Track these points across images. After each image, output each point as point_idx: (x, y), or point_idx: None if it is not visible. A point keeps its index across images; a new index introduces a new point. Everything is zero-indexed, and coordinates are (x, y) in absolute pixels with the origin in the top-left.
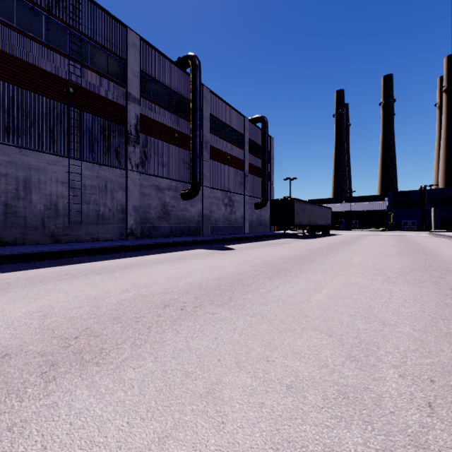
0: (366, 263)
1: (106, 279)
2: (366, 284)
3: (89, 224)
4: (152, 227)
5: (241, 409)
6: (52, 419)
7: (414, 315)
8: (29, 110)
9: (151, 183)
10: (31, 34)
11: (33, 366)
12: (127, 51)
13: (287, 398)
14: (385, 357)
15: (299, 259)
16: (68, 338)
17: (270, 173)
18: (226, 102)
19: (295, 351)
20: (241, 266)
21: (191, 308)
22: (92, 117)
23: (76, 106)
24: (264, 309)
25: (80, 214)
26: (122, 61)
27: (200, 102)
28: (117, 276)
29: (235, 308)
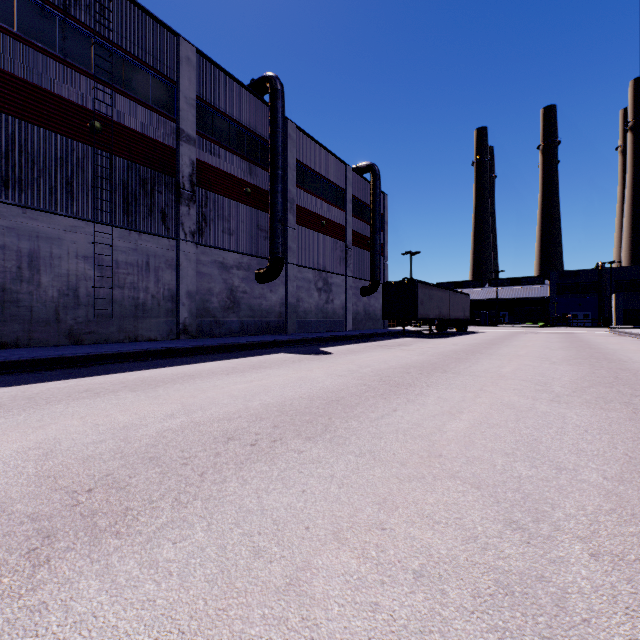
0: (523, 373)
1: (143, 398)
2: (525, 406)
3: (123, 318)
4: (215, 322)
5: (342, 614)
6: (35, 632)
7: (603, 454)
8: (36, 153)
9: (213, 258)
10: (39, 44)
11: (17, 539)
12: (178, 69)
13: (415, 595)
14: (565, 522)
15: (425, 368)
16: (78, 491)
17: (383, 245)
18: (320, 144)
19: (425, 513)
20: (342, 378)
21: (266, 442)
22: (128, 164)
23: (105, 149)
24: (376, 445)
25: (110, 303)
26: (171, 84)
27: (284, 142)
28: (160, 393)
29: (333, 442)
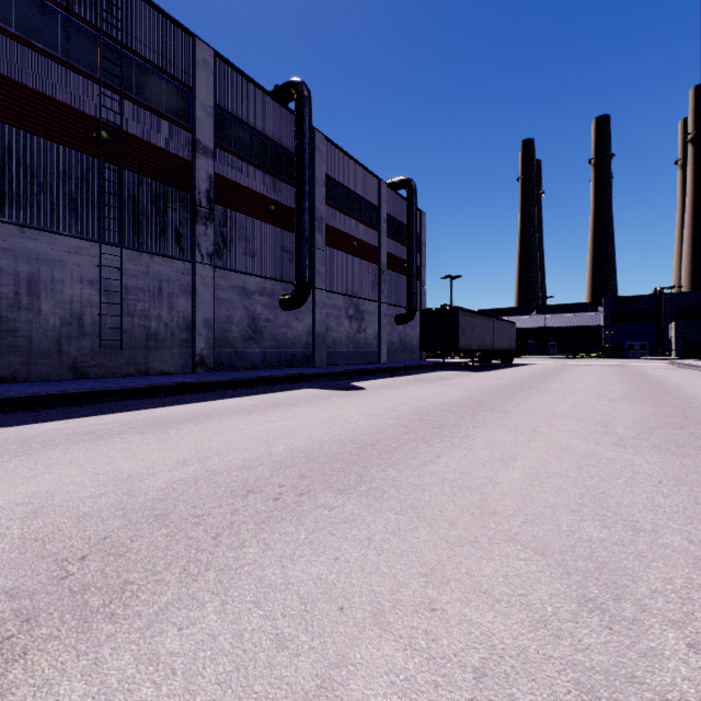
0: (579, 412)
1: (152, 441)
2: (587, 451)
3: (133, 349)
4: (235, 353)
5: None
6: None
7: (684, 510)
8: (36, 166)
9: (233, 283)
10: (40, 44)
11: None
12: (194, 73)
13: None
14: (651, 600)
15: (469, 406)
16: (68, 559)
17: (420, 268)
18: (351, 157)
19: (482, 588)
20: (377, 418)
21: (292, 496)
22: (139, 178)
23: (113, 161)
24: (419, 499)
25: (118, 332)
26: (186, 90)
27: (311, 155)
28: (172, 436)
29: (369, 496)
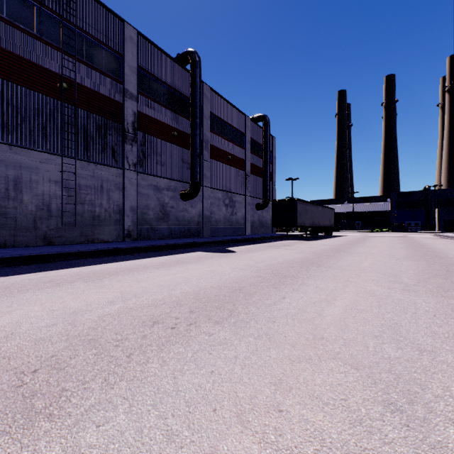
0: (377, 267)
1: (92, 287)
2: (384, 294)
3: (84, 226)
4: (151, 229)
5: None
6: None
7: (452, 336)
8: (20, 106)
9: (149, 183)
10: (22, 26)
11: None
12: (124, 45)
13: None
14: (435, 404)
15: (304, 263)
16: (24, 372)
17: (272, 173)
18: (227, 100)
19: (315, 394)
20: (243, 271)
21: (183, 326)
22: (87, 114)
23: (70, 103)
24: (271, 328)
25: (74, 215)
26: (119, 56)
27: (200, 99)
28: (105, 283)
29: (236, 326)
